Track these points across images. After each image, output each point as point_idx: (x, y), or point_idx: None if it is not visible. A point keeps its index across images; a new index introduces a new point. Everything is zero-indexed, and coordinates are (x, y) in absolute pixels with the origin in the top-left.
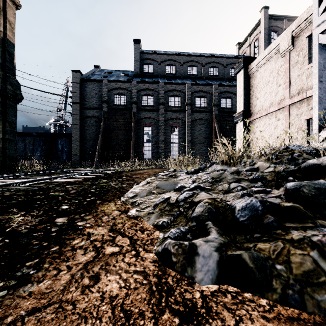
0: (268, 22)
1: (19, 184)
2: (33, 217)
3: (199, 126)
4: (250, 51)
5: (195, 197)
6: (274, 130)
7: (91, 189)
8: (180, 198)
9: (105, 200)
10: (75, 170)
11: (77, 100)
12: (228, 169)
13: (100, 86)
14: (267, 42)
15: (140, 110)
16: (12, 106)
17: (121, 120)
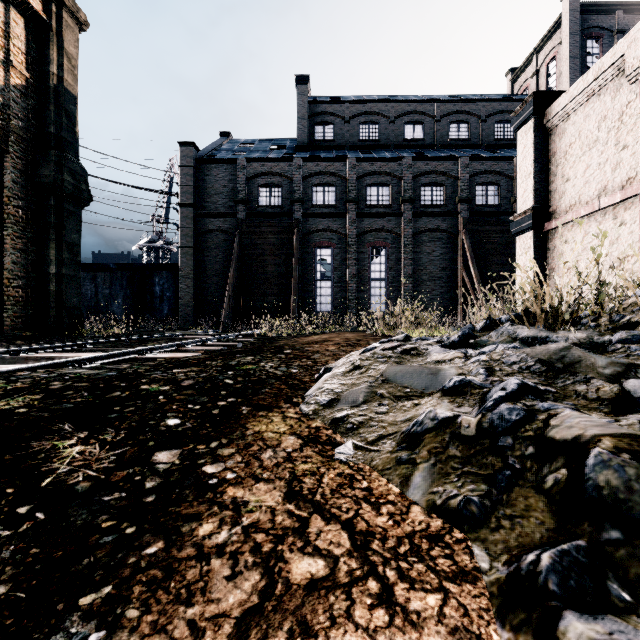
0: (580, 19)
1: (82, 362)
2: (104, 448)
3: (430, 244)
4: (537, 85)
5: (546, 423)
6: (611, 247)
7: (225, 377)
8: (493, 424)
9: (258, 406)
10: (185, 334)
11: (188, 200)
12: (556, 337)
13: (232, 172)
14: (576, 61)
15: (310, 216)
16: (73, 214)
17: (272, 236)
